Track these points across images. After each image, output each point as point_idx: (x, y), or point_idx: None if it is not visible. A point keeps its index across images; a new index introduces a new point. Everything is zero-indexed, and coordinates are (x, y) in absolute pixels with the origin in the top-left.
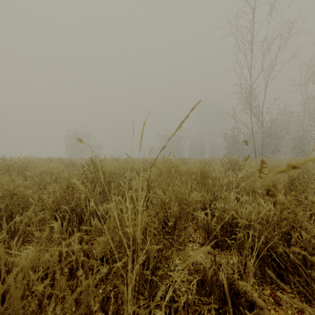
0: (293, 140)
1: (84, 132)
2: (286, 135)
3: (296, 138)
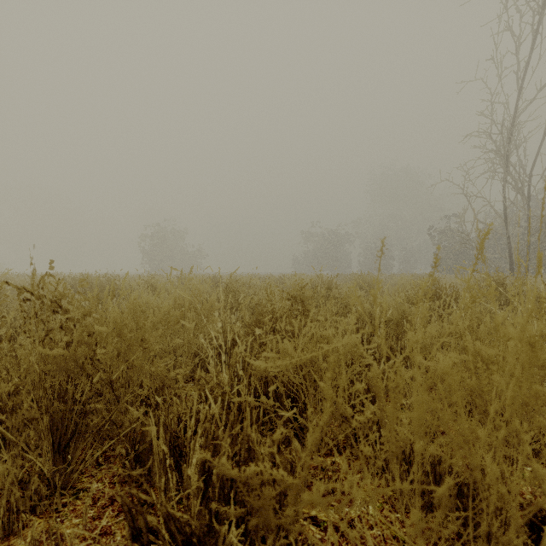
0: None
1: (173, 229)
2: None
3: None
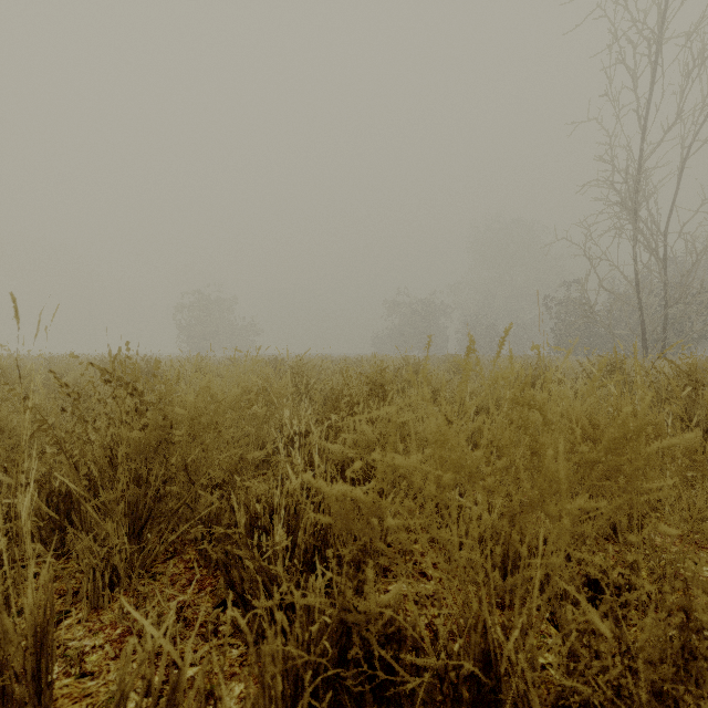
0: None
1: (218, 298)
2: None
3: None
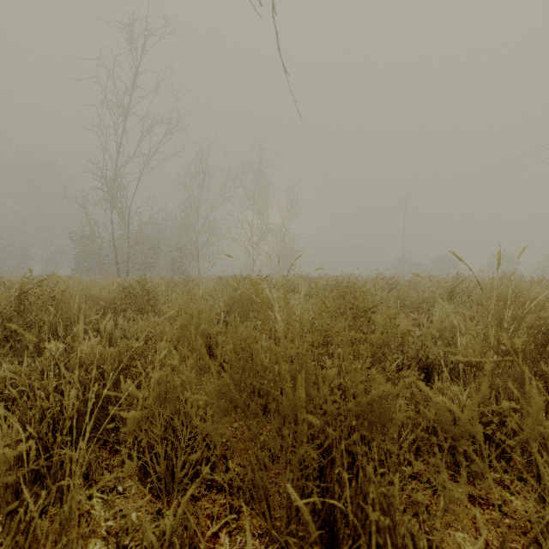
0: (171, 253)
1: None
2: (164, 245)
3: (173, 251)
